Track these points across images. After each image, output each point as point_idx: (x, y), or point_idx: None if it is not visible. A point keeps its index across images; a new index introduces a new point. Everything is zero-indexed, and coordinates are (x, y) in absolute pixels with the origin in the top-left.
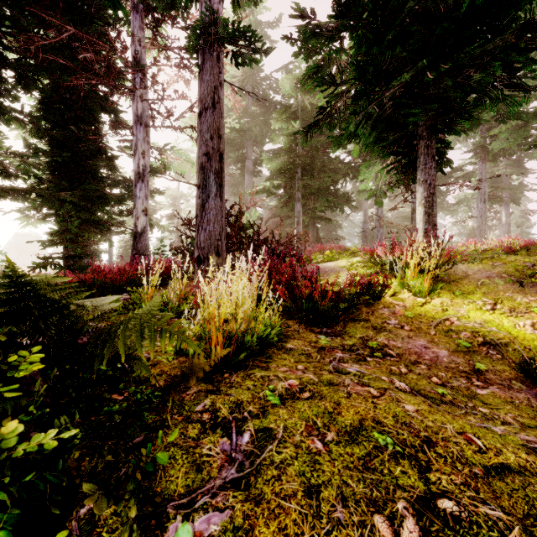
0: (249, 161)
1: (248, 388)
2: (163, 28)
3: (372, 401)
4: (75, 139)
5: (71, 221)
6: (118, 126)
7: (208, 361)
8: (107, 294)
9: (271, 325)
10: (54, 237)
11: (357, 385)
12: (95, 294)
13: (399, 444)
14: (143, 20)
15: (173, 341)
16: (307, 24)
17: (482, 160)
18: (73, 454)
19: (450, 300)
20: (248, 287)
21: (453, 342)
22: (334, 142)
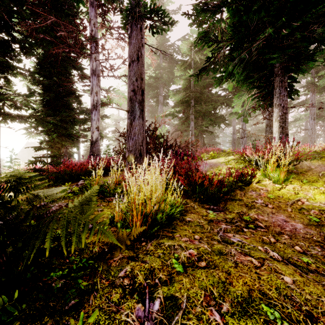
0: (161, 97)
1: (159, 256)
2: (108, 16)
3: (255, 272)
4: (56, 86)
5: (51, 134)
6: (83, 77)
7: (129, 236)
8: (73, 180)
9: (175, 205)
10: (41, 144)
11: (240, 254)
12: (66, 179)
13: (286, 318)
14: (96, 12)
15: (109, 215)
16: (199, 2)
17: (312, 92)
18: (14, 324)
19: (300, 186)
20: (159, 178)
21: (306, 218)
22: (216, 80)
